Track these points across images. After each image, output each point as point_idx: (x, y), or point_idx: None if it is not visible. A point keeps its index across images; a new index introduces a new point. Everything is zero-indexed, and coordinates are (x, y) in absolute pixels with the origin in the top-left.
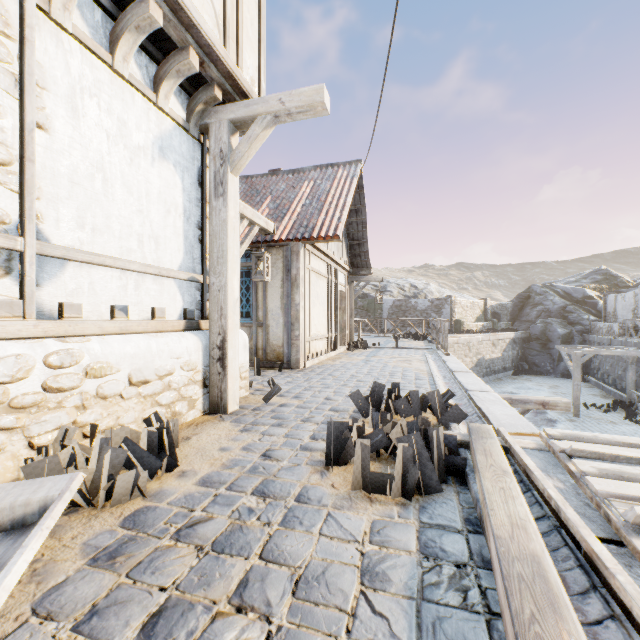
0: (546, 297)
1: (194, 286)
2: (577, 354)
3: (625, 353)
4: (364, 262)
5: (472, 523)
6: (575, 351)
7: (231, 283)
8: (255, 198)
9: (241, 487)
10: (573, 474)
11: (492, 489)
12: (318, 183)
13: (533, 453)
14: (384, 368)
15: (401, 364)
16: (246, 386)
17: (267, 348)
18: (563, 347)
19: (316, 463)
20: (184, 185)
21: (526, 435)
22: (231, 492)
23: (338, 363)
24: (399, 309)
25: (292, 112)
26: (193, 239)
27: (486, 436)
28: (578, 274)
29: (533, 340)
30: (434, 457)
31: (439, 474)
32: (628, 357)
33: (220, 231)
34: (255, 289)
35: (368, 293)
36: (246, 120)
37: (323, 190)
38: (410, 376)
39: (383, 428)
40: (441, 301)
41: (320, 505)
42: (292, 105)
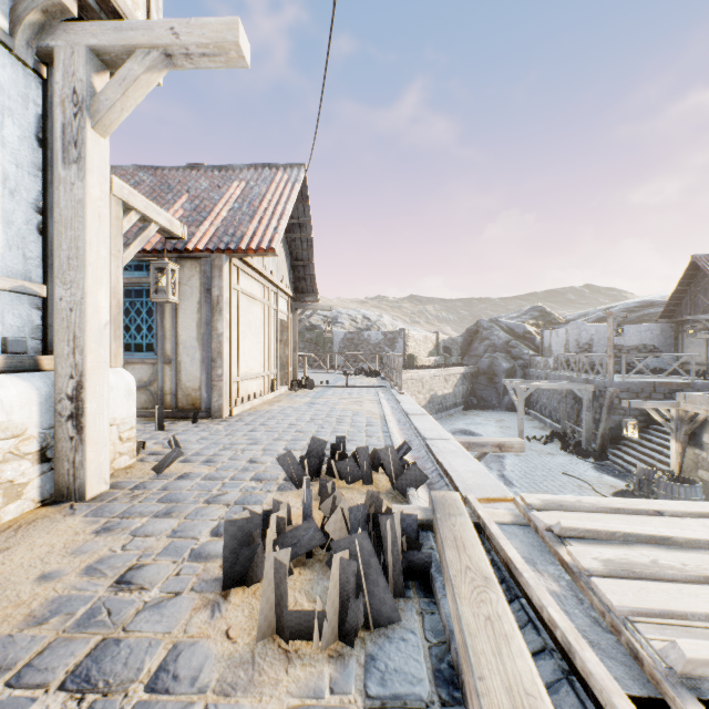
0: (492, 332)
1: (27, 301)
2: (522, 388)
3: (561, 386)
4: (310, 287)
5: (446, 680)
6: (520, 385)
7: (93, 299)
8: (166, 195)
9: (43, 672)
10: (569, 568)
11: (475, 623)
12: (251, 185)
13: (511, 531)
14: (331, 412)
15: (351, 406)
16: (131, 450)
17: (178, 392)
18: (509, 382)
19: (209, 585)
20: (4, 136)
21: (498, 501)
22: (14, 692)
23: (276, 408)
24: (351, 343)
25: (192, 52)
26: (25, 226)
27: (454, 512)
28: (519, 310)
29: (481, 375)
30: (388, 560)
31: (395, 584)
32: (562, 390)
33: (73, 217)
34: (161, 313)
35: (317, 324)
36: (119, 52)
37: (257, 193)
38: (361, 422)
39: (320, 506)
40: (395, 334)
41: (193, 691)
42: (191, 40)
